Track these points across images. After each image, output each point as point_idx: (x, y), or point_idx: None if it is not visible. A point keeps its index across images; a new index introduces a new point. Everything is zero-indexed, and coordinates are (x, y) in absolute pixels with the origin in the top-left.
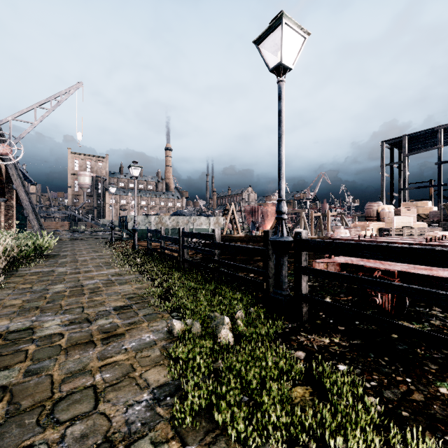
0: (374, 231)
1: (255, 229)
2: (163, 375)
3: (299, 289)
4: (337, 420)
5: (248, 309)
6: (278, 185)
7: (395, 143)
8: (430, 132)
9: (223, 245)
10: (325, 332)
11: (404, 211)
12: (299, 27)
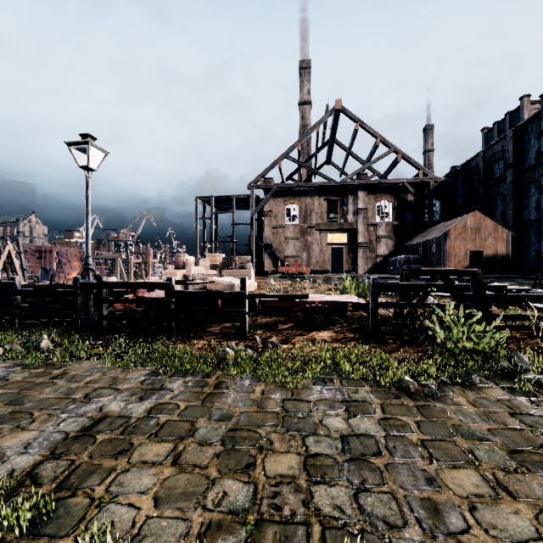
0: (180, 278)
1: (48, 279)
2: (3, 365)
3: (101, 313)
4: (114, 350)
5: (61, 333)
6: (86, 246)
7: (207, 200)
8: (229, 198)
9: (28, 291)
10: (118, 333)
11: (202, 262)
12: (102, 149)
